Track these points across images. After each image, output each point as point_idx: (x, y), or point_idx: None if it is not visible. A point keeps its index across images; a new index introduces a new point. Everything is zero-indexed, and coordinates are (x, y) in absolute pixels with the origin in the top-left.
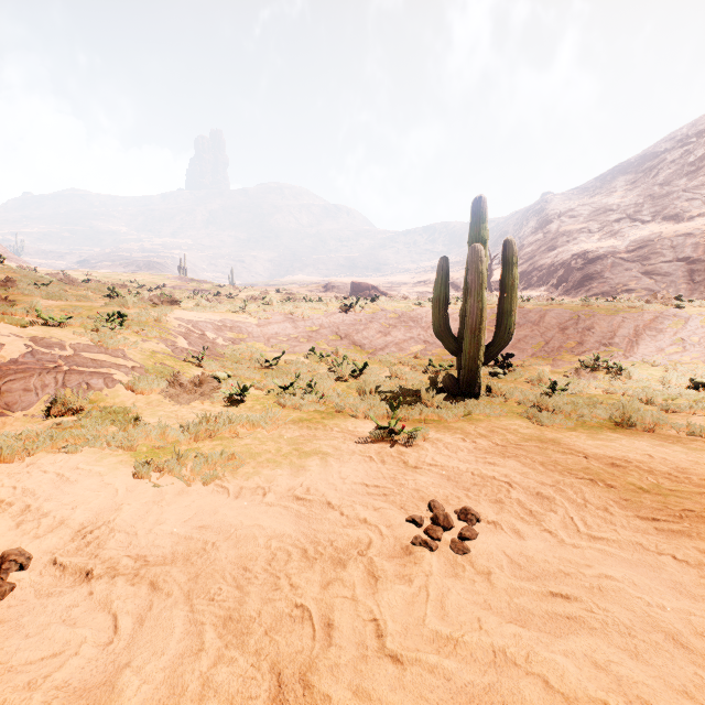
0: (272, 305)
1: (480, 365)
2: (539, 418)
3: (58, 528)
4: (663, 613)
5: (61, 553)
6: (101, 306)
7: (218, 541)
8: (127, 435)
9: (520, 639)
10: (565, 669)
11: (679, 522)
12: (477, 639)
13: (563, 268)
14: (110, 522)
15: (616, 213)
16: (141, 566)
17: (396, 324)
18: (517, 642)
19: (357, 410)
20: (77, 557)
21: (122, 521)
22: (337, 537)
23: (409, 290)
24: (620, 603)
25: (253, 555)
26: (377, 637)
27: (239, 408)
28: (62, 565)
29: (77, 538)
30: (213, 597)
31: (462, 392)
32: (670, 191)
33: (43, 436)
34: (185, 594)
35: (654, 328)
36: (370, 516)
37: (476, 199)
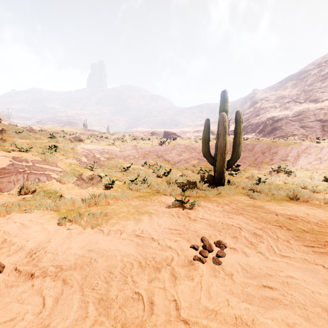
0: (126, 142)
1: (225, 170)
2: (253, 195)
3: (19, 251)
4: (320, 296)
5: (19, 264)
6: (46, 142)
7: (97, 258)
8: (56, 204)
9: (249, 311)
10: (273, 327)
11: (324, 248)
12: (227, 311)
13: (263, 124)
14: (45, 248)
15: (287, 98)
16: (59, 271)
17: (184, 150)
18: (247, 313)
19: (166, 191)
20: (27, 266)
21: (51, 247)
22: (156, 255)
23: (190, 135)
24: (298, 291)
25: (115, 265)
26: (176, 309)
27: (110, 190)
28: (19, 270)
29: (28, 256)
30: (93, 287)
31: (216, 183)
32: (313, 88)
33: (15, 205)
34: (80, 286)
35: (306, 152)
36: (172, 244)
37: (223, 91)
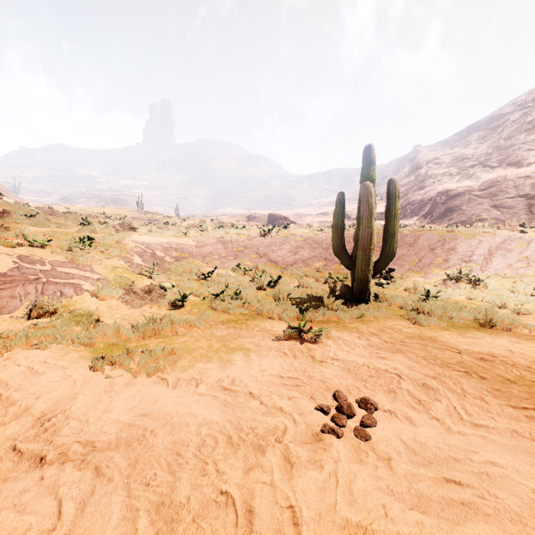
0: (207, 231)
1: (370, 277)
2: (418, 319)
3: (22, 416)
4: None
5: (20, 440)
6: (76, 232)
7: (156, 428)
8: (88, 334)
9: (423, 527)
10: None
11: None
12: (384, 527)
13: (430, 202)
14: (66, 411)
15: (471, 160)
16: (89, 452)
17: (302, 245)
18: (420, 530)
19: (273, 313)
20: (34, 443)
21: (77, 409)
22: (257, 424)
23: (312, 220)
24: (508, 489)
25: (186, 442)
26: (293, 524)
27: (180, 311)
28: (20, 451)
29: (37, 425)
30: (148, 482)
31: (355, 299)
32: (512, 143)
33: (20, 335)
34: (124, 479)
35: (504, 249)
36: (285, 404)
37: (366, 147)
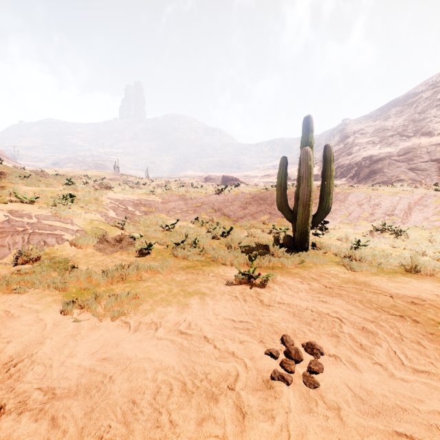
0: (171, 190)
1: (309, 229)
2: (351, 265)
3: None
4: None
5: None
6: (61, 190)
7: (115, 374)
8: (63, 279)
9: None
10: None
11: None
12: None
13: (357, 166)
14: (33, 355)
15: (390, 131)
16: (48, 400)
17: (250, 202)
18: None
19: (226, 260)
20: None
21: (43, 354)
22: (211, 369)
23: (258, 180)
24: None
25: (142, 389)
26: None
27: (146, 258)
28: None
29: (3, 370)
30: (102, 435)
31: (296, 247)
32: (425, 117)
33: (2, 281)
34: (79, 431)
35: (421, 204)
36: (237, 348)
37: (306, 118)
